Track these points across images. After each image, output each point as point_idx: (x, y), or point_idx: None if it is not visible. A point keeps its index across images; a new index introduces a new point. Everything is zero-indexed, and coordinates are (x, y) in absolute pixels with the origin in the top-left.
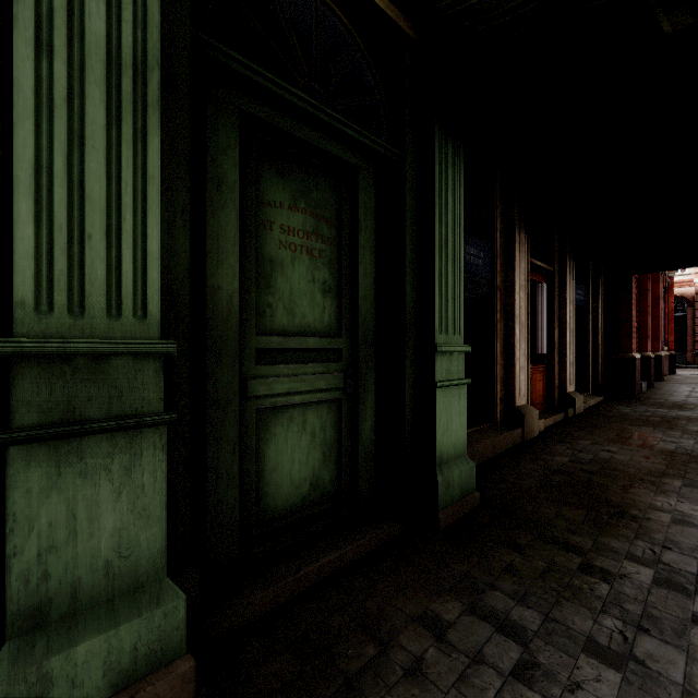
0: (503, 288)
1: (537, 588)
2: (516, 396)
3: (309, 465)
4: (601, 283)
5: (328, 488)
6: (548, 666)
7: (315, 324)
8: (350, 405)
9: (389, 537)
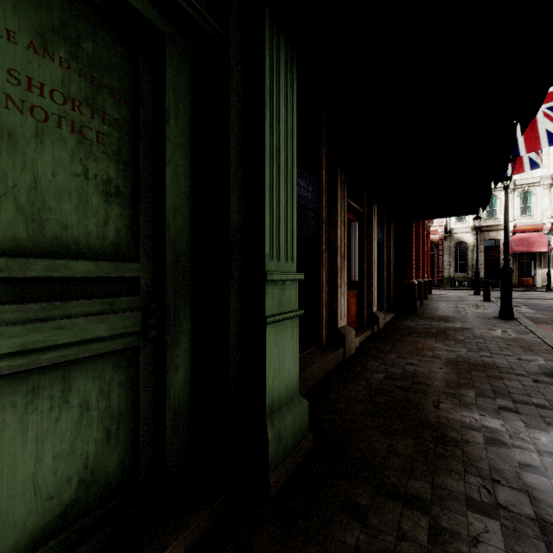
0: (327, 222)
1: None
2: (338, 319)
3: (76, 454)
4: (393, 226)
5: (115, 476)
6: None
7: (89, 240)
8: (153, 353)
9: (205, 528)
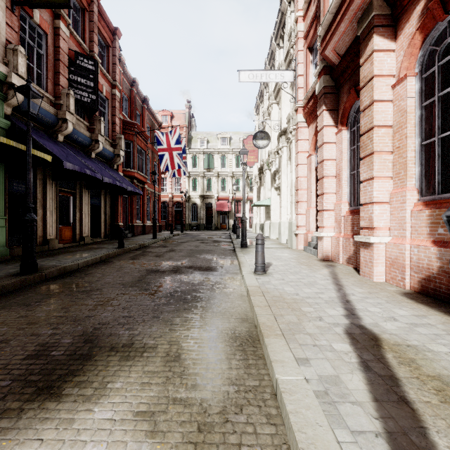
0: (42, 198)
1: (10, 264)
2: (47, 235)
3: None
4: (108, 197)
5: None
6: (1, 267)
7: None
8: None
9: None
